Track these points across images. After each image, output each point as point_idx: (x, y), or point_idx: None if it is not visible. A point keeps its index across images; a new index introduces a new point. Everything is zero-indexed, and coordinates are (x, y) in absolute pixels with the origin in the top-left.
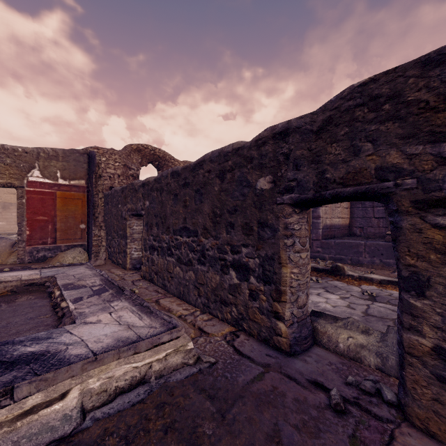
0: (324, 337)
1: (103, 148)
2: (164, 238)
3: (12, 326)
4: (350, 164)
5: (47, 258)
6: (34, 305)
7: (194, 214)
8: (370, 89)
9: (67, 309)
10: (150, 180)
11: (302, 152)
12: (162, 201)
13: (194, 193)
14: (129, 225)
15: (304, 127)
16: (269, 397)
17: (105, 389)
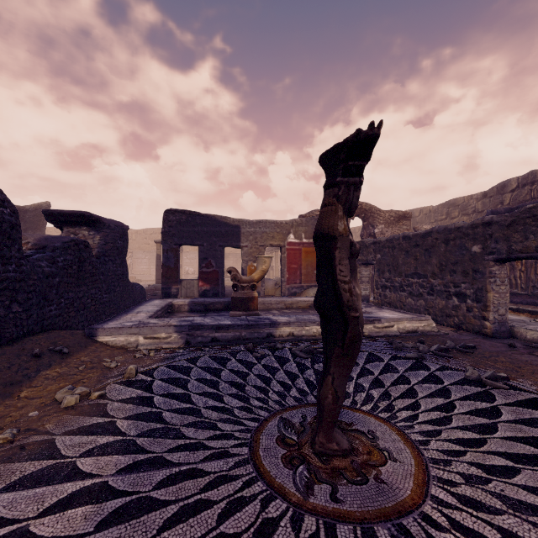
0: (518, 334)
1: None
2: (397, 280)
3: None
4: (523, 243)
5: (296, 293)
6: None
7: (424, 265)
8: (533, 211)
9: None
10: (382, 240)
11: (499, 235)
12: (393, 255)
13: (424, 251)
14: (359, 271)
15: (501, 222)
16: (477, 342)
17: (404, 329)
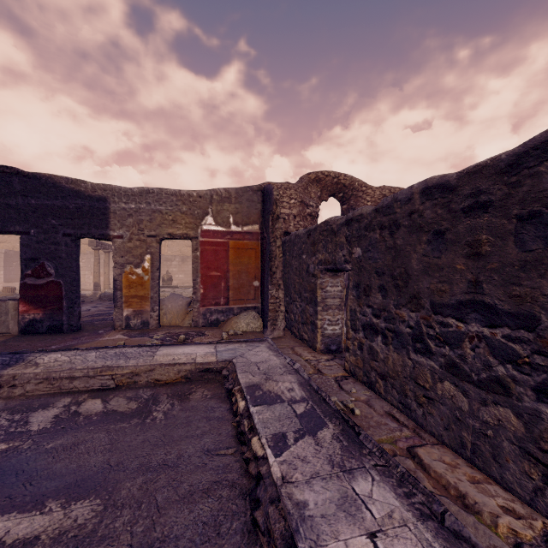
0: None
1: (276, 183)
2: (404, 316)
3: (183, 468)
4: None
5: (219, 322)
6: (211, 415)
7: (519, 275)
8: None
9: (266, 467)
10: (364, 211)
11: None
12: (394, 246)
13: (515, 223)
14: (320, 285)
15: None
16: None
17: None
